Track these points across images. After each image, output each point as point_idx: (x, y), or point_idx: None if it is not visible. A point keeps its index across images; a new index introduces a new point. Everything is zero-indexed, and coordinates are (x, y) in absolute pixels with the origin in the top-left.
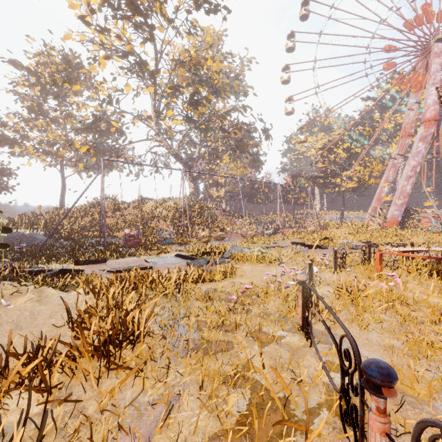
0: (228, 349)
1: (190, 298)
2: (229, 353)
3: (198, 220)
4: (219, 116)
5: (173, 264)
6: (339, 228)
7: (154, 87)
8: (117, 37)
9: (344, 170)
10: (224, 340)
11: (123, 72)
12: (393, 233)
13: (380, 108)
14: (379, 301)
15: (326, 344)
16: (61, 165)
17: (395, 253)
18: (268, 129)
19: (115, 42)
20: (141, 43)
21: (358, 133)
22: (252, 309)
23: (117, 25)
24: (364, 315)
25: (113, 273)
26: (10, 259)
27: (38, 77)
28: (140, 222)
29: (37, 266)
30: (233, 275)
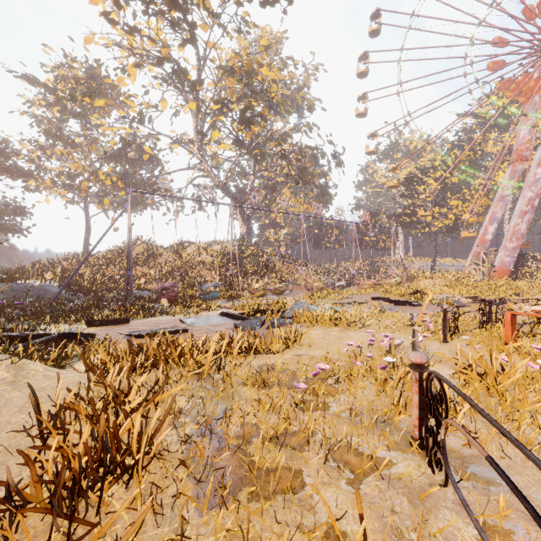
0: (294, 488)
1: (235, 380)
2: (297, 499)
3: (251, 269)
4: (277, 138)
5: (217, 325)
6: (431, 280)
7: (196, 102)
8: (150, 39)
9: (437, 206)
10: (288, 465)
11: (158, 84)
12: (506, 286)
13: (483, 126)
14: (531, 391)
15: (469, 481)
16: (85, 202)
17: (536, 314)
18: (340, 154)
19: (147, 46)
20: (179, 45)
21: (455, 158)
22: (330, 403)
23: (149, 25)
24: (523, 422)
25: (127, 340)
26: (7, 318)
27: (57, 95)
28: (179, 271)
29: (40, 328)
30: (298, 343)
